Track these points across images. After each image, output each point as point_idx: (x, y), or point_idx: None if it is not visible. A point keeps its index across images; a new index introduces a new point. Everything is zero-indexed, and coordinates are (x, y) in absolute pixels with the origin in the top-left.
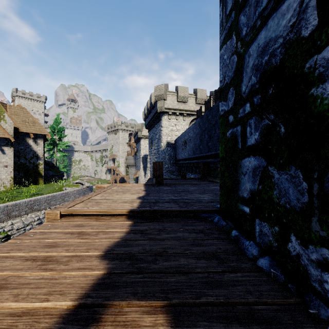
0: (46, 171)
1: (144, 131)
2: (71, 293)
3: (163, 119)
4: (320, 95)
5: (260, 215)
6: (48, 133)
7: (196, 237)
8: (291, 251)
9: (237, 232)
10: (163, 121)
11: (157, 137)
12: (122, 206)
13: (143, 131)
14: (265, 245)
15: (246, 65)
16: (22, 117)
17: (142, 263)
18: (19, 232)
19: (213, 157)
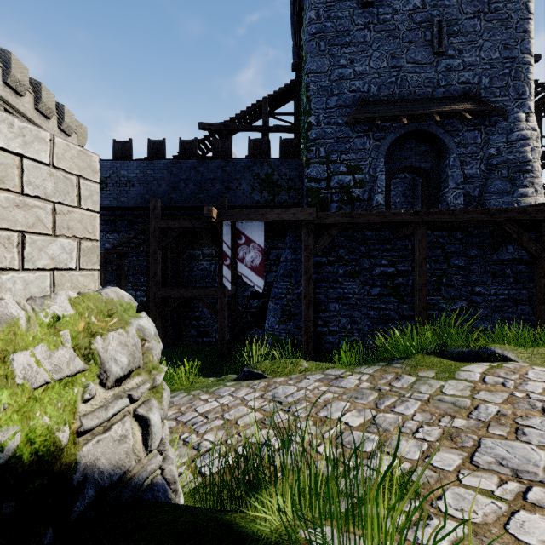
0: None
1: None
2: None
3: None
4: (353, 195)
5: None
6: None
7: None
8: None
9: None
10: None
11: None
12: None
13: None
14: None
15: (333, 180)
16: None
17: None
18: None
19: None
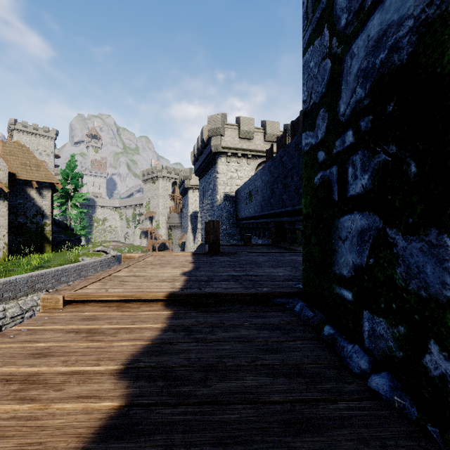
0: (56, 234)
1: (193, 179)
2: (58, 448)
3: (219, 162)
4: None
5: (372, 304)
6: (57, 182)
7: (269, 336)
8: (430, 369)
9: (332, 329)
10: (219, 165)
11: (211, 187)
12: (157, 287)
13: (192, 179)
14: (380, 353)
15: (347, 72)
16: (21, 158)
17: (184, 386)
18: (14, 321)
19: (289, 214)
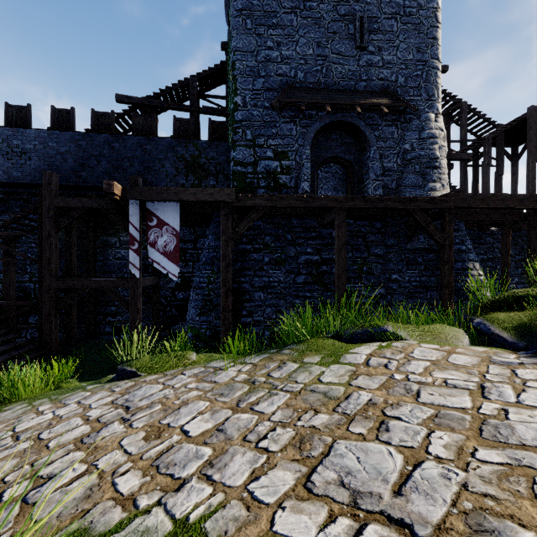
0: None
1: None
2: None
3: None
4: (280, 181)
5: None
6: None
7: None
8: None
9: None
10: None
11: None
12: None
13: None
14: None
15: (260, 164)
16: None
17: None
18: None
19: None
